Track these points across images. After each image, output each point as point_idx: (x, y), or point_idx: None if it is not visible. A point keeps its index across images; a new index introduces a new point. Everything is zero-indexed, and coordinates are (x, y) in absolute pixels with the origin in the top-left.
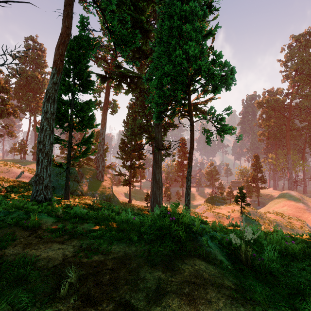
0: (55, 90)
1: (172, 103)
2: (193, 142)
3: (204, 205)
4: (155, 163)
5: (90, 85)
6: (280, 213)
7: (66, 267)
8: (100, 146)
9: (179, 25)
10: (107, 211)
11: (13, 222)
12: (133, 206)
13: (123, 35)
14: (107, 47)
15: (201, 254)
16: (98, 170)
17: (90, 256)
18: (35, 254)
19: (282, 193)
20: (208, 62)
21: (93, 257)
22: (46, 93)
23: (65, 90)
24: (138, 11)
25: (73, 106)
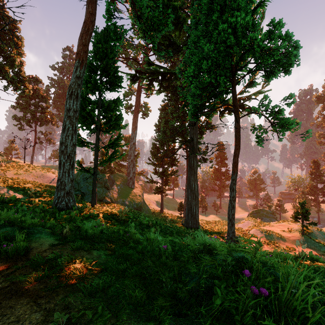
0: (78, 85)
1: (211, 99)
2: (239, 142)
3: (249, 220)
4: (190, 169)
5: (117, 81)
6: None
7: None
8: (131, 152)
9: None
10: (135, 223)
11: None
12: (166, 217)
13: (153, 18)
14: (138, 47)
15: None
16: (129, 177)
17: None
18: None
19: None
20: (264, 34)
21: None
22: (69, 88)
23: (91, 88)
24: None
25: (100, 105)
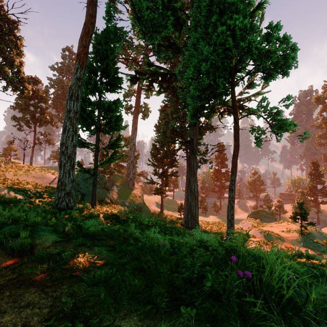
0: (79, 86)
1: (210, 100)
2: (238, 143)
3: (249, 221)
4: (190, 170)
5: (117, 83)
6: None
7: None
8: (131, 153)
9: None
10: (135, 223)
11: None
12: (166, 218)
13: (153, 20)
14: (138, 48)
15: None
16: (129, 178)
17: None
18: None
19: None
20: (262, 37)
21: None
22: (69, 89)
23: (91, 89)
24: (171, 0)
25: (100, 106)
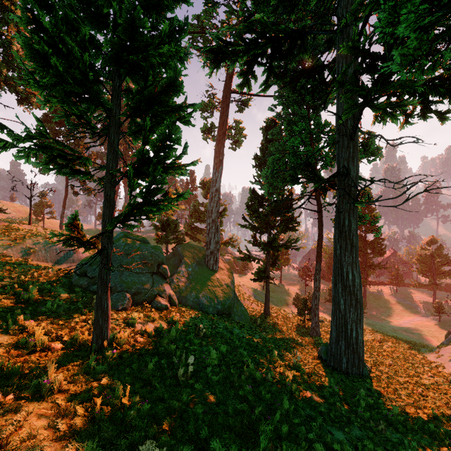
0: None
1: None
2: None
3: None
4: (342, 238)
5: None
6: None
7: None
8: (212, 205)
9: None
10: None
11: None
12: (276, 327)
13: None
14: (224, 22)
15: None
16: (208, 250)
17: None
18: None
19: None
20: None
21: None
22: None
23: None
24: None
25: None
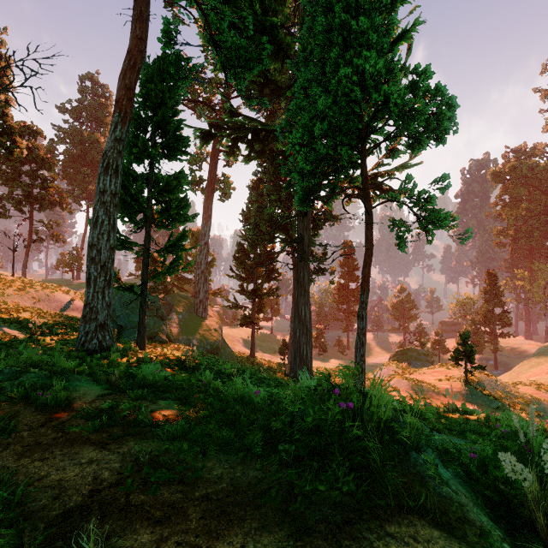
0: (119, 152)
1: (330, 176)
2: (371, 245)
3: (390, 366)
4: (298, 286)
5: (181, 145)
6: (544, 385)
7: (90, 519)
8: (201, 257)
9: (345, 21)
10: (211, 372)
11: (20, 394)
12: (259, 364)
13: (239, 49)
14: (212, 82)
15: (428, 507)
16: (197, 299)
17: (151, 489)
18: (38, 473)
19: (546, 345)
20: (403, 88)
21: (158, 492)
22: (103, 157)
23: (138, 154)
24: (268, 11)
25: (151, 183)
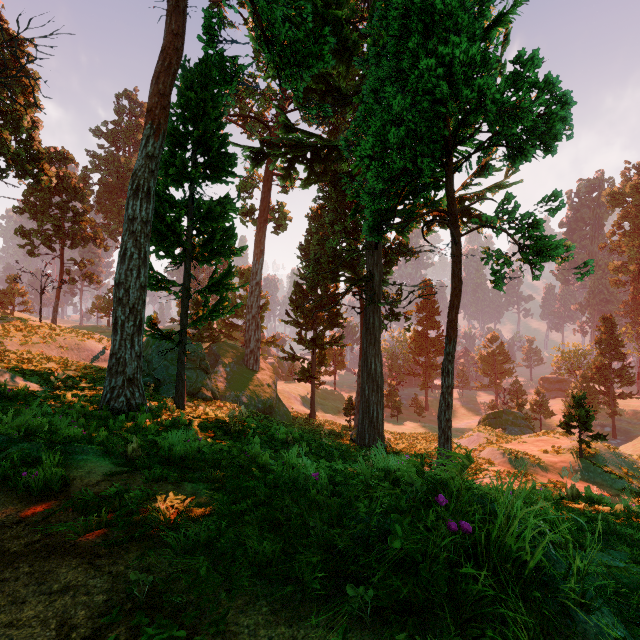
0: (151, 171)
1: (406, 199)
2: (460, 282)
3: (481, 432)
4: (367, 334)
5: (226, 164)
6: None
7: None
8: (252, 300)
9: (427, 1)
10: (261, 437)
11: (1, 472)
12: (320, 426)
13: (295, 43)
14: (265, 94)
15: None
16: (248, 349)
17: None
18: None
19: None
20: (504, 80)
21: None
22: (133, 178)
23: (175, 176)
24: (330, 3)
25: (192, 210)
